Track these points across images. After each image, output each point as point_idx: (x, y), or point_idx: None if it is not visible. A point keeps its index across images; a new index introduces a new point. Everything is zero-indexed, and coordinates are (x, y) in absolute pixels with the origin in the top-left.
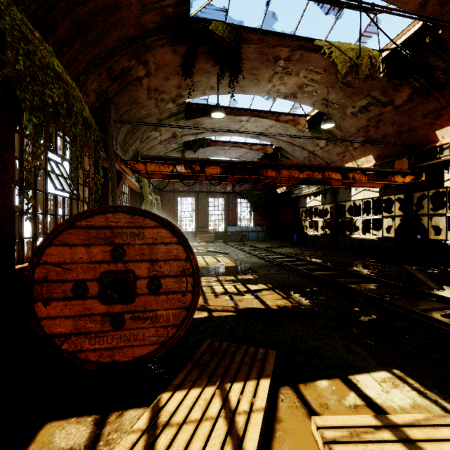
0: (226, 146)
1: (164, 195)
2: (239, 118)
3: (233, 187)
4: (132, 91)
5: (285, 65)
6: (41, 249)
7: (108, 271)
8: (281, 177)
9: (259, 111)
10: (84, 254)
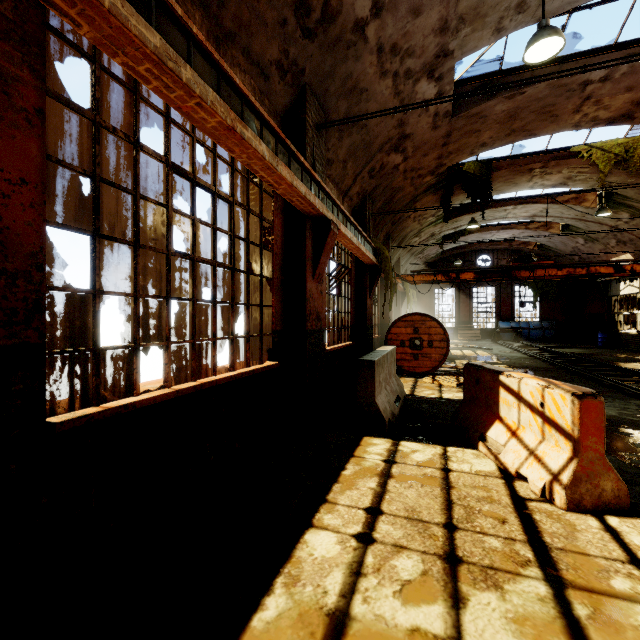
0: (492, 230)
1: (419, 287)
2: (503, 208)
3: None
4: (403, 223)
5: (542, 170)
6: (390, 328)
7: (412, 337)
8: (535, 276)
9: (528, 197)
10: (404, 331)
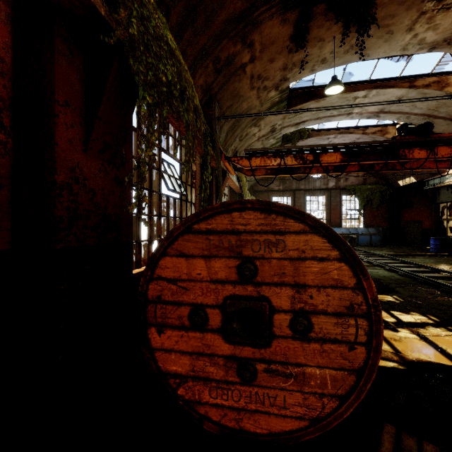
0: (330, 134)
1: (258, 195)
2: (354, 95)
3: (336, 182)
4: (235, 82)
5: None
6: (155, 259)
7: (233, 296)
8: (436, 158)
9: (383, 80)
10: (203, 269)
